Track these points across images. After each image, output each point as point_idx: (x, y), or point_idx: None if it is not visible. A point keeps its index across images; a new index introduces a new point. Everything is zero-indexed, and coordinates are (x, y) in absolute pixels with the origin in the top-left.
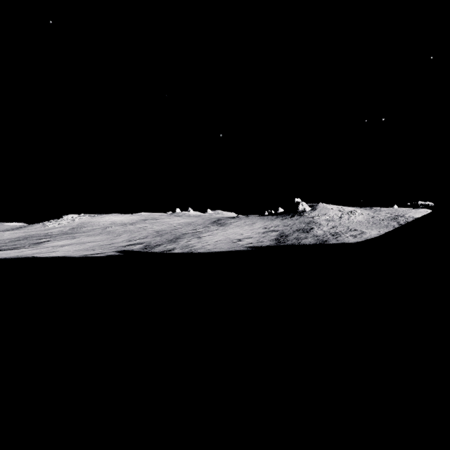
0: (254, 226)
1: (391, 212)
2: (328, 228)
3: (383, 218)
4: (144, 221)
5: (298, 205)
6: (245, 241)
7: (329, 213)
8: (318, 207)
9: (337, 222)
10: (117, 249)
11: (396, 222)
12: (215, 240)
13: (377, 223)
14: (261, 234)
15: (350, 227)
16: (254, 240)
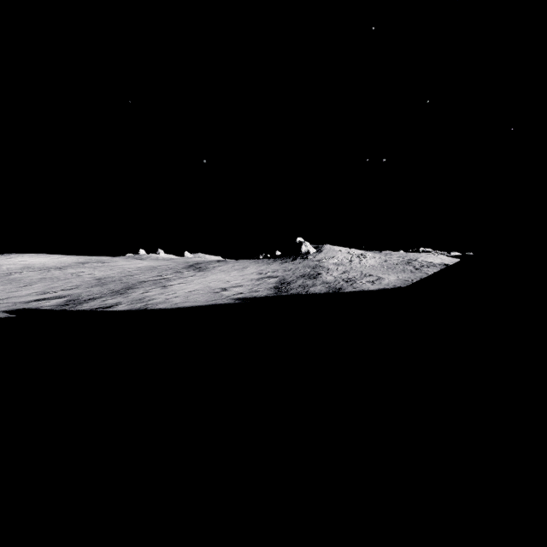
0: (245, 271)
1: (403, 256)
2: (339, 273)
3: (397, 262)
4: (82, 265)
5: (301, 246)
6: (233, 291)
7: (337, 256)
8: (325, 249)
9: (348, 266)
10: (9, 307)
11: (412, 266)
12: (188, 290)
13: (393, 268)
14: (254, 281)
15: (364, 272)
16: (245, 289)
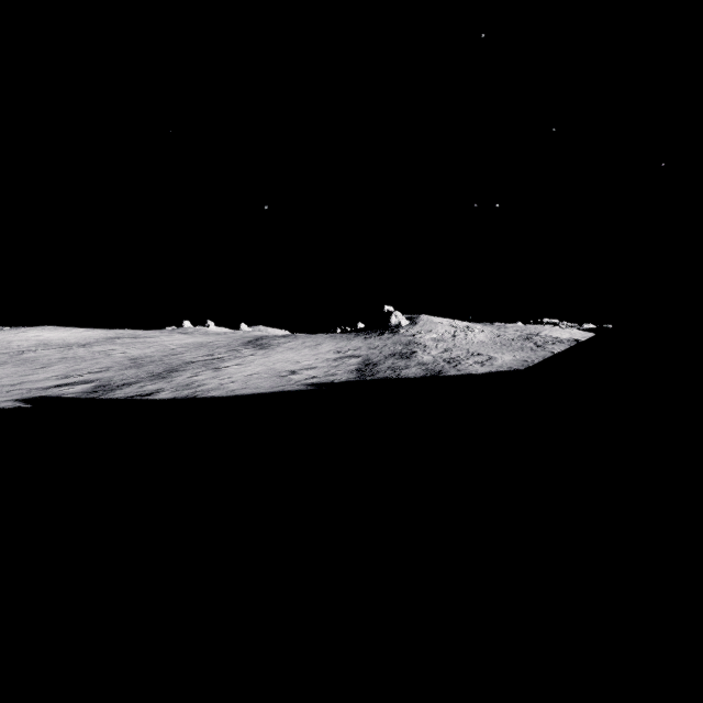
0: (319, 349)
1: (521, 330)
2: (439, 351)
3: (513, 337)
4: (112, 341)
5: (390, 317)
6: (304, 374)
7: (437, 329)
8: (420, 320)
9: (451, 343)
10: (24, 394)
11: (532, 343)
12: (247, 374)
13: (508, 345)
14: (331, 362)
15: (471, 350)
16: (319, 373)
